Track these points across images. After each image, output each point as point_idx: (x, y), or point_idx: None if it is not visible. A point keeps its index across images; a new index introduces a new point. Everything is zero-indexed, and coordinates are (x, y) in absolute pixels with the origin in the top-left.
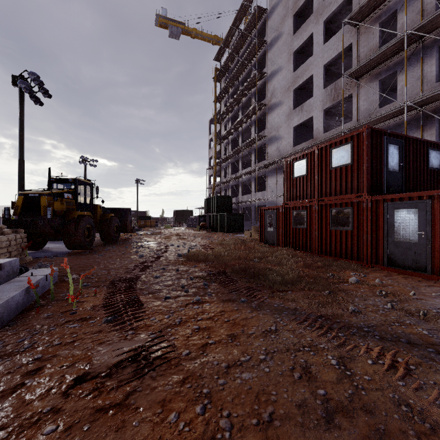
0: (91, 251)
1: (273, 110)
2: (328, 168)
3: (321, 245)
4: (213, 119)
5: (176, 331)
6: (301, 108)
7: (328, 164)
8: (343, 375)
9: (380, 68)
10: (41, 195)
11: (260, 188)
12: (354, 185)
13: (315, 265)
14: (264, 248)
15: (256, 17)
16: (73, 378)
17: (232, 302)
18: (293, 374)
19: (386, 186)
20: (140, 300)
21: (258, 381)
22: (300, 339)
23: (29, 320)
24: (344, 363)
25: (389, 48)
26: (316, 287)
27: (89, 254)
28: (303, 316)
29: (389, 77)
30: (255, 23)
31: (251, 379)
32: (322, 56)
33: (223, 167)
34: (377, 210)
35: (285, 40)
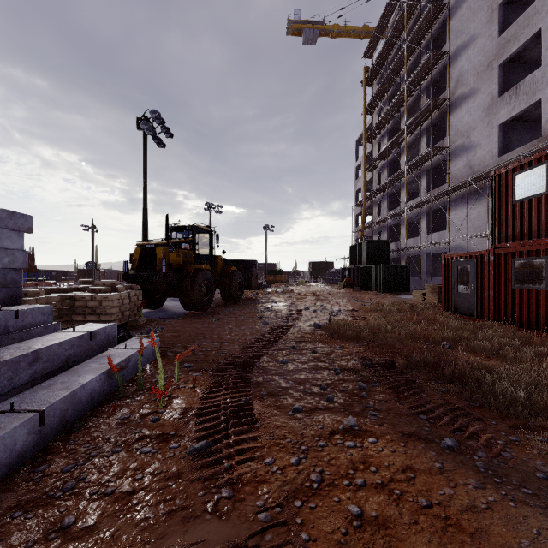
0: (209, 312)
1: (459, 106)
2: None
3: None
4: (361, 139)
5: (311, 514)
6: (515, 92)
7: None
8: None
9: None
10: (157, 246)
11: (435, 227)
12: None
13: None
14: (455, 321)
15: None
16: None
17: (424, 442)
18: None
19: None
20: (253, 410)
21: None
22: None
23: (99, 424)
24: None
25: None
26: None
27: (206, 317)
28: None
29: None
30: None
31: None
32: None
33: (376, 201)
34: None
35: None
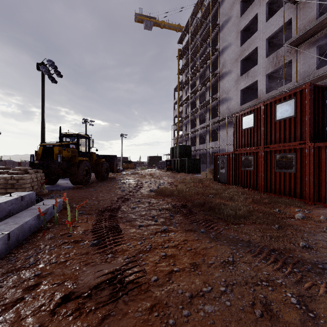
0: (88, 186)
1: (224, 77)
2: (273, 121)
3: (266, 184)
4: (177, 88)
5: (146, 257)
6: (247, 75)
7: (273, 117)
8: (306, 316)
9: (318, 36)
10: (54, 146)
11: (213, 139)
12: (297, 134)
13: (262, 201)
14: (217, 186)
15: (210, 6)
16: (61, 296)
17: (193, 232)
18: (254, 310)
19: (326, 134)
20: (119, 227)
21: (220, 315)
22: (257, 273)
23: (37, 240)
24: (305, 302)
25: (326, 18)
26: (266, 222)
27: (86, 188)
28: (257, 249)
29: (326, 43)
30: (209, 11)
31: (213, 313)
32: (265, 31)
33: (184, 123)
34: (320, 155)
35: (234, 21)
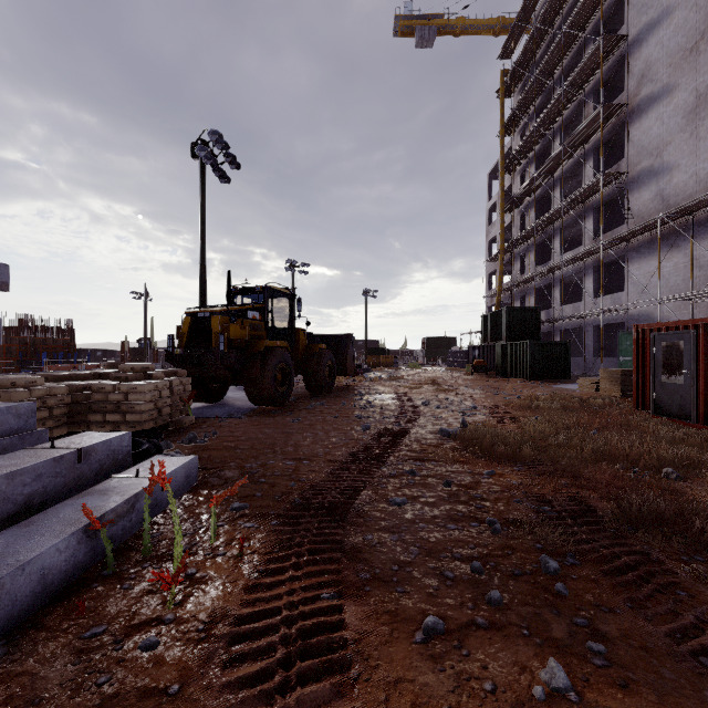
0: (287, 409)
1: (644, 112)
2: None
3: None
4: (496, 171)
5: None
6: None
7: None
8: None
9: None
10: (213, 315)
11: (605, 288)
12: None
13: None
14: (666, 429)
15: None
16: None
17: None
18: None
19: None
20: (343, 627)
21: None
22: None
23: (38, 652)
24: None
25: None
26: None
27: (281, 416)
28: None
29: None
30: None
31: None
32: None
33: (518, 254)
34: None
35: None
